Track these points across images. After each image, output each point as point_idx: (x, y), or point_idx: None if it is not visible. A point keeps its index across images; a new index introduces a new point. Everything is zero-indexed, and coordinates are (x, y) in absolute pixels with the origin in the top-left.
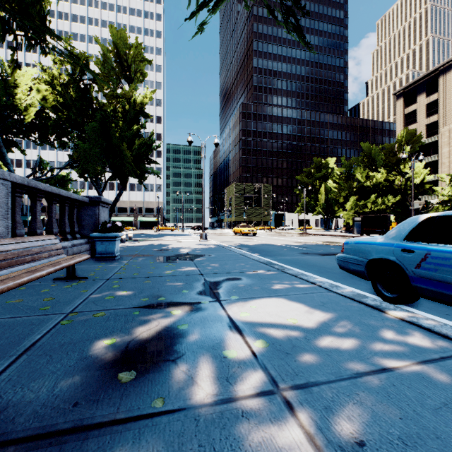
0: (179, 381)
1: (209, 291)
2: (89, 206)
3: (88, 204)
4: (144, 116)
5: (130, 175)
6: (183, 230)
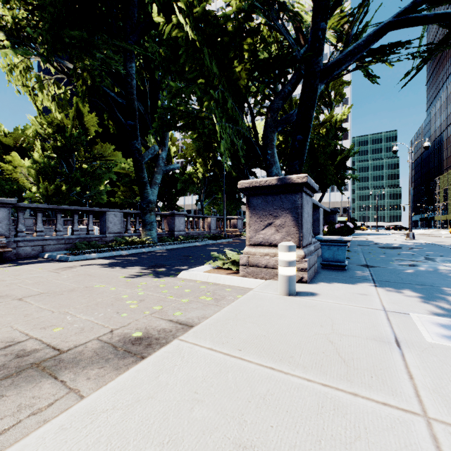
0: (424, 269)
1: (429, 259)
2: (330, 215)
3: (330, 213)
4: (341, 131)
5: (330, 184)
6: (377, 230)
